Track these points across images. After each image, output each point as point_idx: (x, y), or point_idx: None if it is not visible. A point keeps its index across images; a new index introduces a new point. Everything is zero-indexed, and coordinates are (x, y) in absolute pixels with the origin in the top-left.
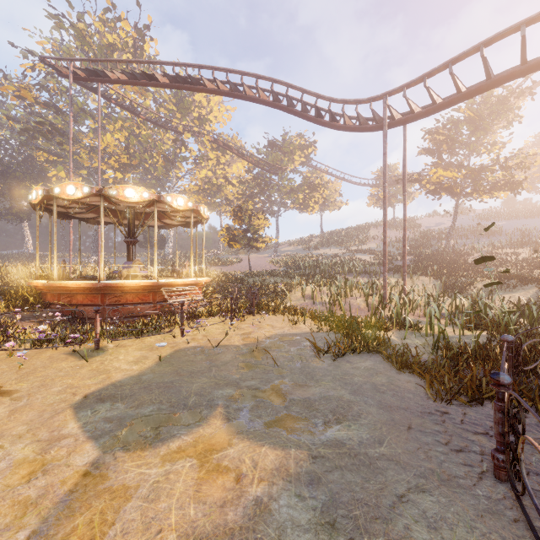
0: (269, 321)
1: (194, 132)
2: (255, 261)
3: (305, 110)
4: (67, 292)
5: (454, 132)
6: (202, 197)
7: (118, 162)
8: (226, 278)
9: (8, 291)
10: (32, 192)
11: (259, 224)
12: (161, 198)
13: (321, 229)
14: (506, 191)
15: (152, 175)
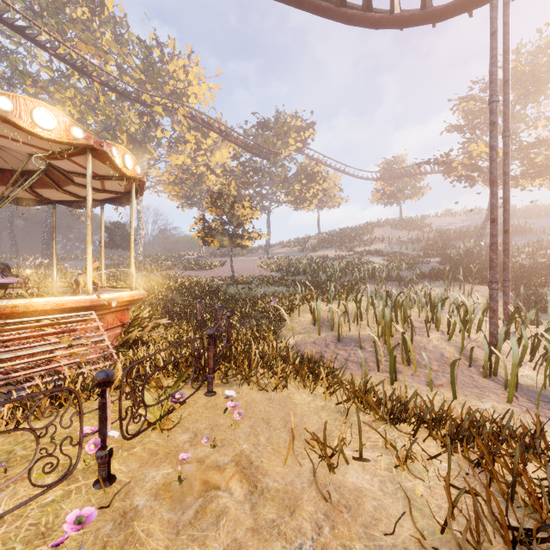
0: (245, 432)
1: (166, 105)
2: (241, 265)
3: None
4: None
5: None
6: (179, 189)
7: None
8: (196, 286)
9: None
10: None
11: (244, 214)
12: None
13: (319, 229)
14: None
15: None
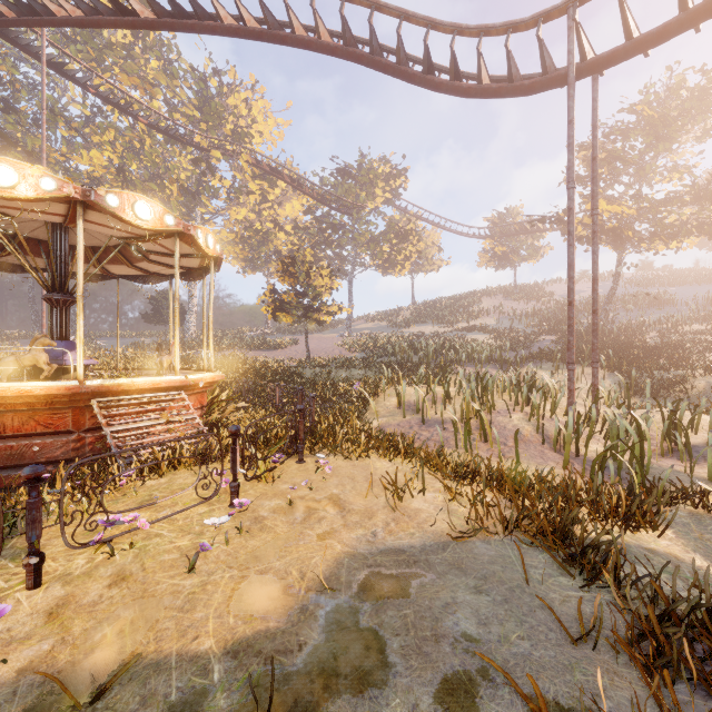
0: (334, 483)
1: (226, 149)
2: (317, 344)
3: (403, 62)
4: None
5: (622, 146)
6: (241, 250)
7: None
8: (267, 369)
9: None
10: None
11: (322, 284)
12: (91, 196)
13: (413, 299)
14: (699, 236)
15: None
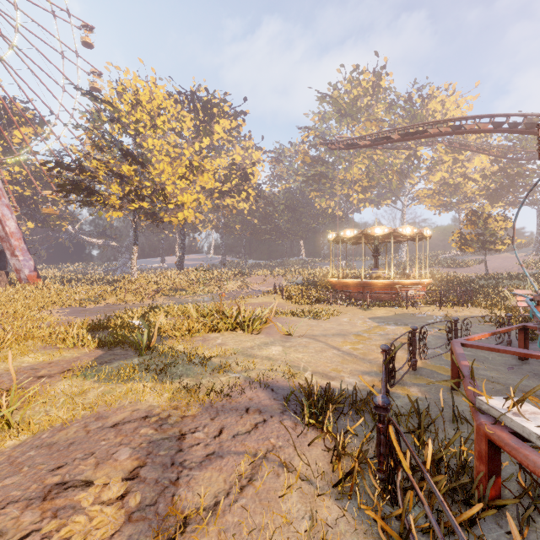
0: (472, 311)
1: (427, 142)
2: (500, 263)
3: (531, 127)
4: (346, 285)
5: None
6: (437, 200)
7: (360, 186)
8: (454, 280)
9: (315, 284)
10: (329, 235)
11: (497, 225)
12: (395, 230)
13: None
14: None
15: (387, 190)
